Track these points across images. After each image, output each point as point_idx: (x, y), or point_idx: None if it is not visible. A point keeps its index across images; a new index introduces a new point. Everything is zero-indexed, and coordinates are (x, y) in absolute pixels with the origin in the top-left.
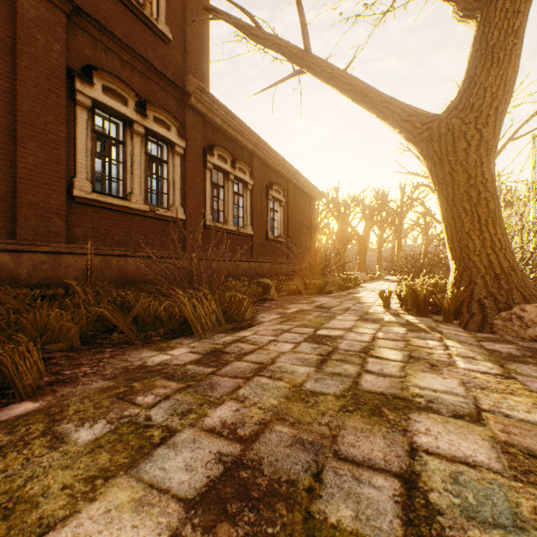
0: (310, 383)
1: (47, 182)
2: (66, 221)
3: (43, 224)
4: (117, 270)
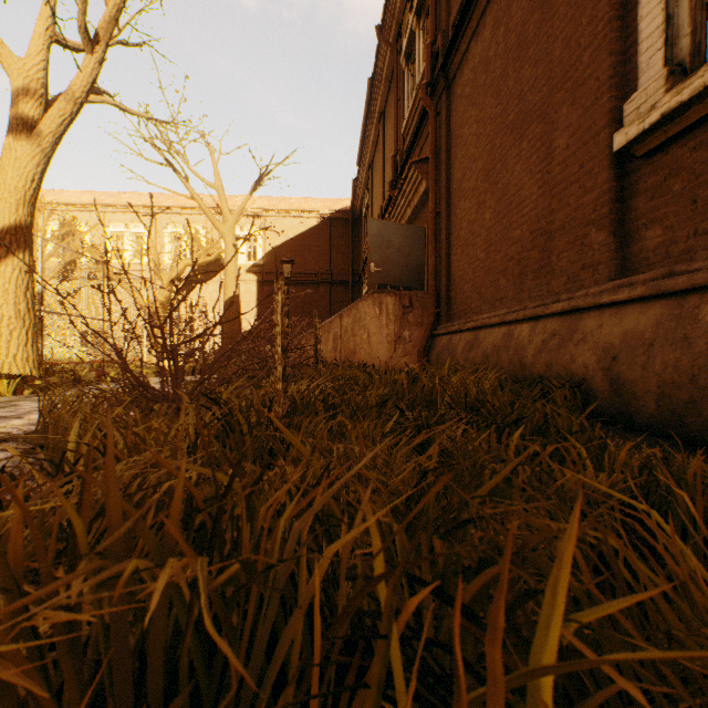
0: (32, 402)
1: (581, 164)
2: (609, 226)
3: (575, 255)
4: (704, 348)
